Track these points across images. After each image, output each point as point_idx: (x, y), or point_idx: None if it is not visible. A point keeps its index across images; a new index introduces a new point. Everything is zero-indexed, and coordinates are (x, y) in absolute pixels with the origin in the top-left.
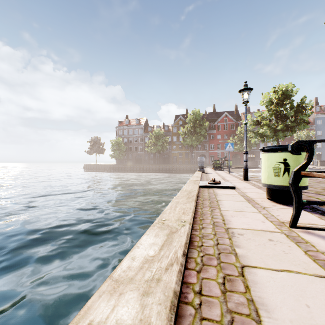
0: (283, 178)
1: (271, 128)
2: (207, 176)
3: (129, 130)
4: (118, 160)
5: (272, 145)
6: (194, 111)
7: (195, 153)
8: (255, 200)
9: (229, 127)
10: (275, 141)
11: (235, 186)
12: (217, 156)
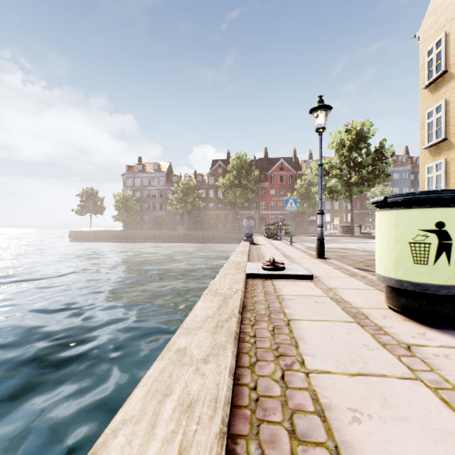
0: (435, 267)
1: (343, 181)
2: (258, 250)
3: (143, 179)
4: (126, 224)
5: (410, 192)
6: (239, 155)
7: (241, 215)
8: (369, 316)
9: (286, 179)
10: (348, 199)
11: (309, 271)
12: (270, 219)
